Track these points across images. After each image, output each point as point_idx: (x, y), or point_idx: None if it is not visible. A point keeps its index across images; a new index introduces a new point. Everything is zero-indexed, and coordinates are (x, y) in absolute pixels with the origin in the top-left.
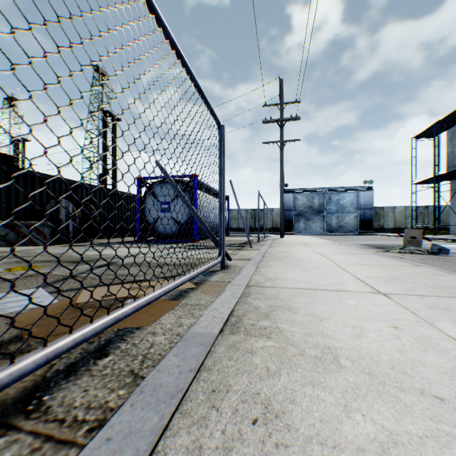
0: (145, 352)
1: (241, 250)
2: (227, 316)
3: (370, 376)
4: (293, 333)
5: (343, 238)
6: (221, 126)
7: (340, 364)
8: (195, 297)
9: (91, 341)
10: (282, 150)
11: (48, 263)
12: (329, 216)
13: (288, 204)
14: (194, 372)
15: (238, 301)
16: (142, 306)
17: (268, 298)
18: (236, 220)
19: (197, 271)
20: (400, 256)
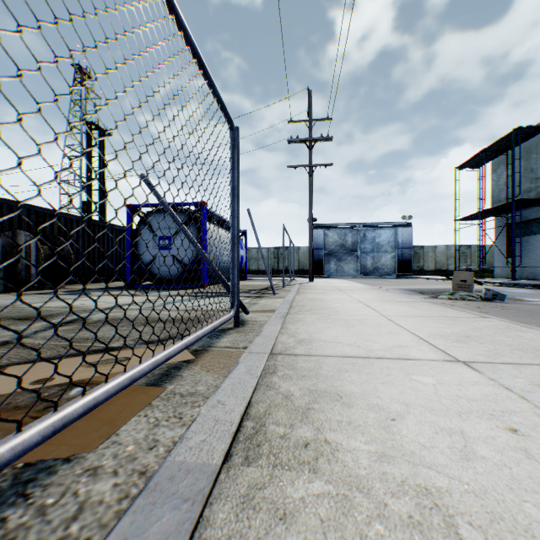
0: (58, 535)
1: (262, 298)
2: (239, 418)
3: None
4: (356, 453)
5: (380, 281)
6: (235, 128)
7: None
8: (190, 378)
9: None
10: (311, 176)
11: None
12: (364, 256)
13: (317, 242)
14: None
15: (258, 384)
16: (73, 417)
17: (303, 375)
18: (255, 260)
19: (196, 334)
20: (452, 304)
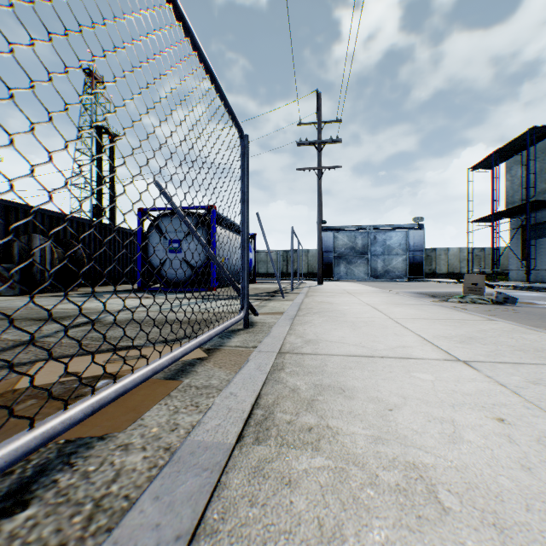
0: (101, 492)
1: (271, 301)
2: (250, 407)
3: (499, 533)
4: (354, 436)
5: (391, 285)
6: (245, 136)
7: (441, 504)
8: (204, 373)
9: (9, 470)
10: (320, 179)
11: (1, 322)
12: (374, 259)
13: (327, 245)
14: (185, 541)
15: (267, 379)
16: (107, 401)
17: (309, 372)
18: (264, 263)
19: (209, 333)
20: (462, 307)
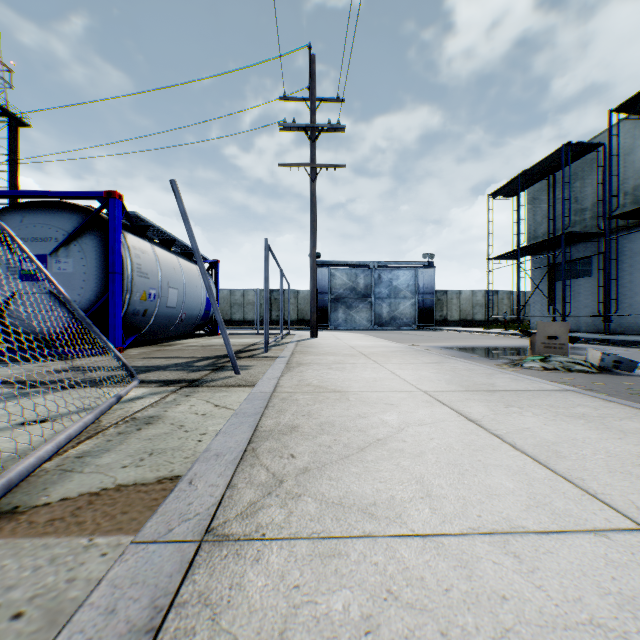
0: None
1: (199, 388)
2: None
3: None
4: None
5: (404, 335)
6: None
7: None
8: None
9: None
10: (314, 182)
11: None
12: (379, 302)
13: (322, 284)
14: None
15: None
16: None
17: None
18: (240, 307)
19: None
20: (570, 382)
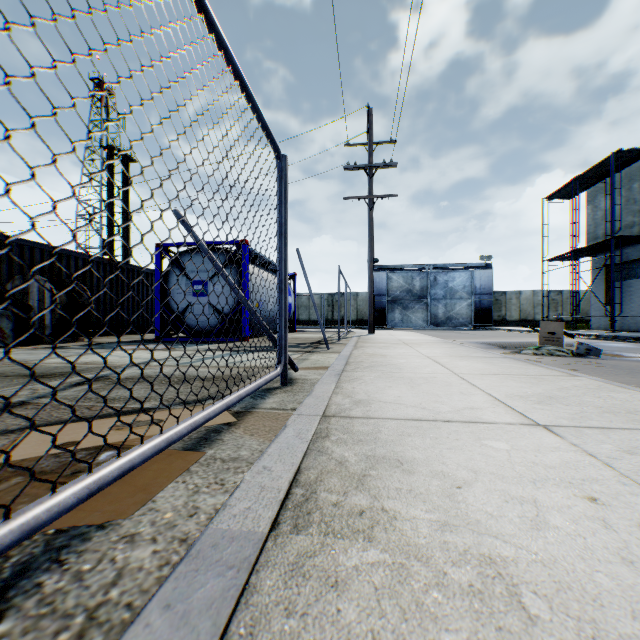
0: (97, 600)
1: (314, 353)
2: (288, 485)
3: None
4: (415, 522)
5: (454, 334)
6: (282, 157)
7: (526, 611)
8: (232, 442)
9: None
10: (372, 210)
11: None
12: (434, 303)
13: (379, 287)
14: None
15: (308, 449)
16: (108, 480)
17: (360, 440)
18: (306, 309)
19: (238, 393)
20: (538, 360)
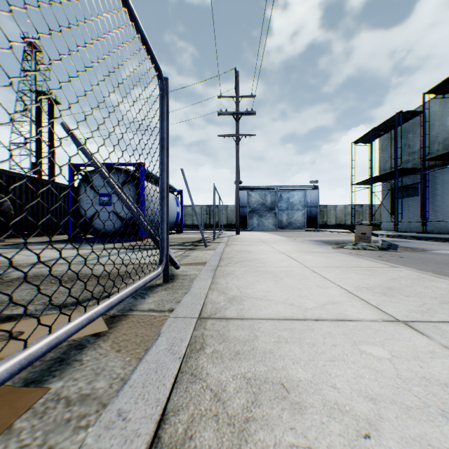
0: None
1: (195, 250)
2: None
3: None
4: None
5: (294, 234)
6: (164, 79)
7: None
8: (92, 364)
9: None
10: (238, 144)
11: None
12: (280, 213)
13: (243, 201)
14: None
15: (179, 372)
16: None
17: (237, 352)
18: (190, 216)
19: (109, 301)
20: (357, 253)
